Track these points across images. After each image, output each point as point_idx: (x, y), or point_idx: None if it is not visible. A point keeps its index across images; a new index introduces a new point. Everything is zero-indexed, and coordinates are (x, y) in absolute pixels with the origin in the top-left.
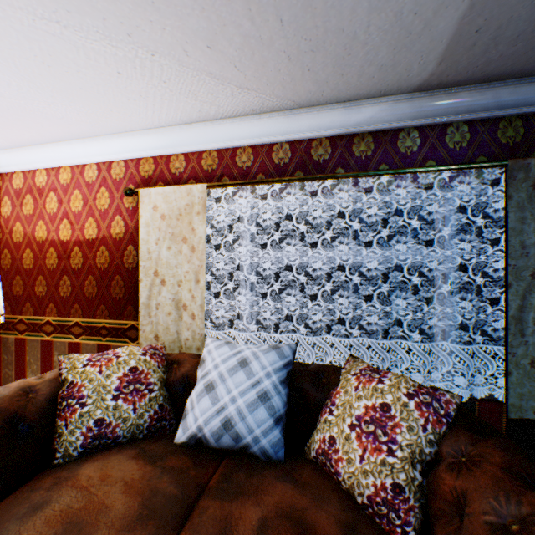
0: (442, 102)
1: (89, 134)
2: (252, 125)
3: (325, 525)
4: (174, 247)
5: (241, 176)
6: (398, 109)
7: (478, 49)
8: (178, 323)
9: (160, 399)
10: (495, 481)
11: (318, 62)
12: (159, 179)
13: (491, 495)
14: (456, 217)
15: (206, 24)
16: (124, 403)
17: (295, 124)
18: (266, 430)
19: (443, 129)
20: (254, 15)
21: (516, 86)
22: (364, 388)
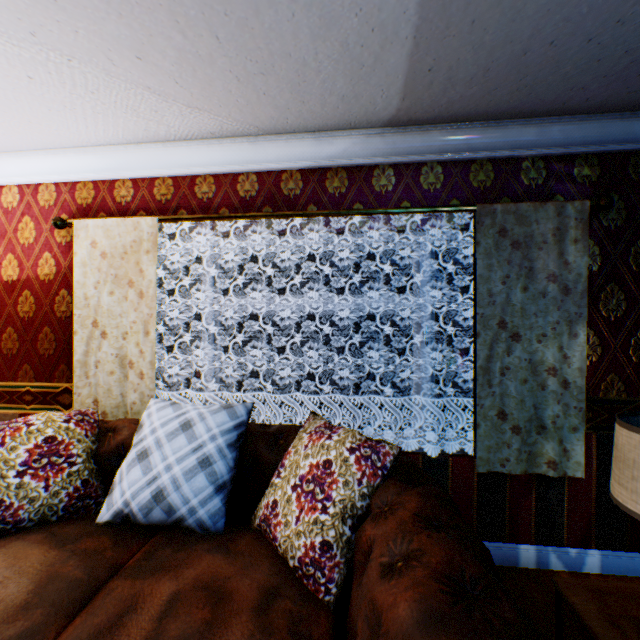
0: (415, 140)
1: (5, 148)
2: (212, 151)
3: (245, 591)
4: (118, 291)
5: (201, 210)
6: (371, 143)
7: (437, 88)
8: (123, 384)
9: (85, 474)
10: (399, 524)
11: (273, 86)
12: (101, 208)
13: (392, 538)
14: (432, 263)
15: (129, 32)
16: (32, 480)
17: (262, 152)
18: (205, 500)
19: (418, 168)
20: (184, 28)
21: (484, 129)
22: (313, 445)
